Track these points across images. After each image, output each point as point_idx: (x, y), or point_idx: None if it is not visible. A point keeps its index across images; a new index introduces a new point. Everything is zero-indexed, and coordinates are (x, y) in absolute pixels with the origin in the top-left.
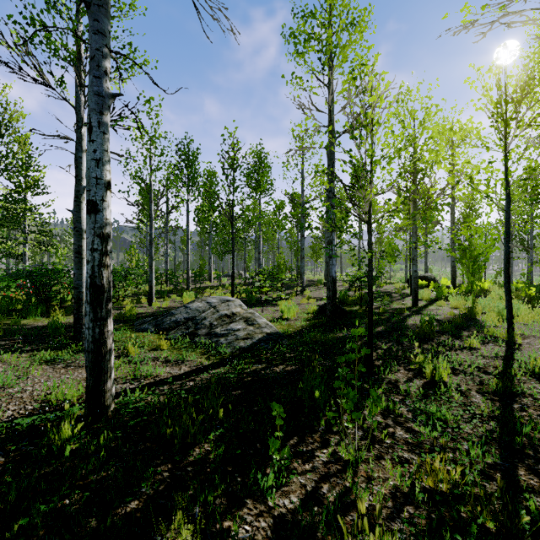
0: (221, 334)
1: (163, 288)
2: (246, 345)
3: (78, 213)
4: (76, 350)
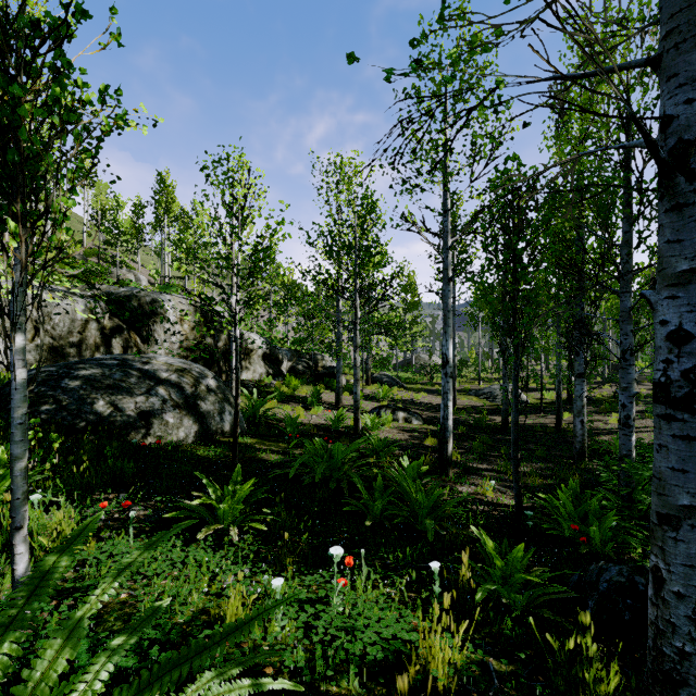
0: (498, 398)
1: (495, 376)
2: None
3: None
4: None
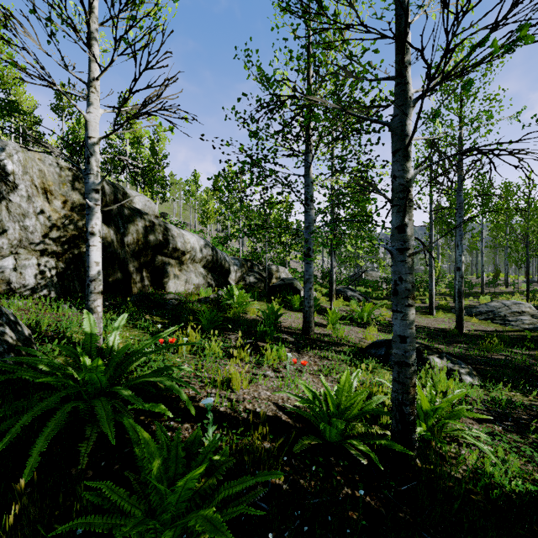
0: (511, 320)
1: None
2: (529, 327)
3: (430, 258)
4: (431, 316)
